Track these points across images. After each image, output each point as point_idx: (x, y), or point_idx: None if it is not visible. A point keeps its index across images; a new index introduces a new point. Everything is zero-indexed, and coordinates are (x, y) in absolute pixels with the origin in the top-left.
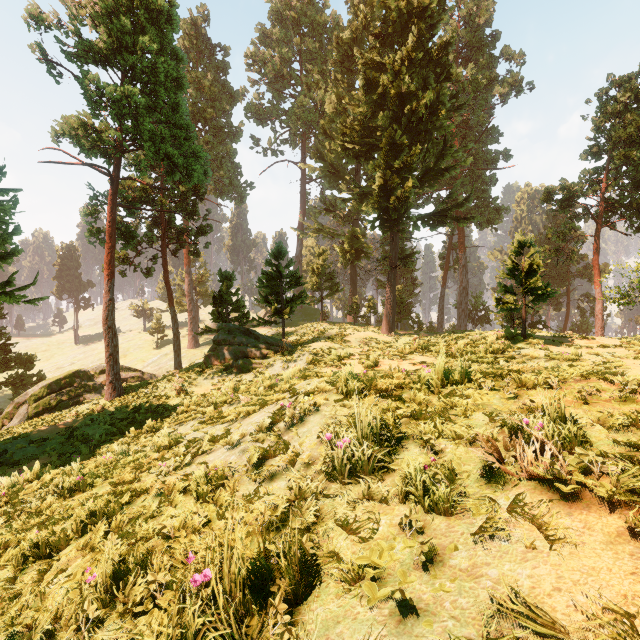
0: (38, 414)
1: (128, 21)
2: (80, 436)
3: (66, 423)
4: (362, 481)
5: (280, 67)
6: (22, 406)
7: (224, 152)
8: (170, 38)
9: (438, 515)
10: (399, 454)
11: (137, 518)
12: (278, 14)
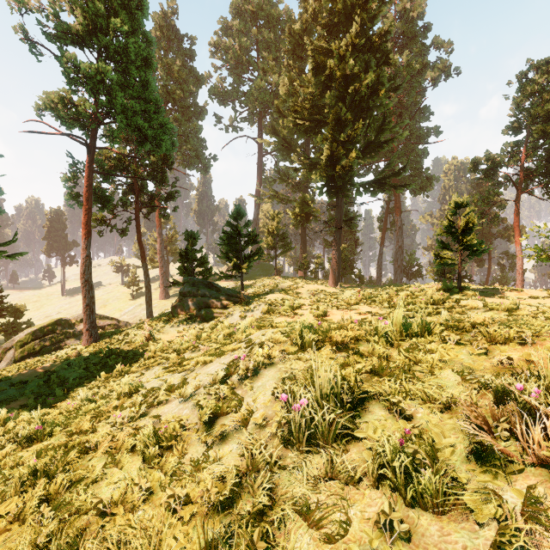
0: (23, 358)
1: (102, 5)
2: (56, 379)
3: (45, 367)
4: (323, 453)
5: (240, 54)
6: (9, 351)
7: (191, 128)
8: (141, 23)
9: (423, 511)
10: (362, 417)
11: (79, 481)
12: (238, 8)
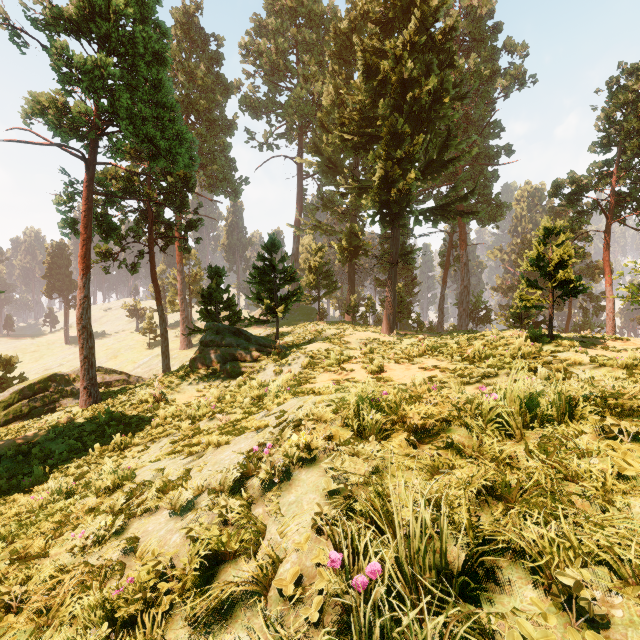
0: (8, 422)
1: None
2: (39, 453)
3: (27, 436)
4: None
5: (276, 58)
6: None
7: (218, 145)
8: (152, 9)
9: None
10: (489, 602)
11: None
12: (274, 4)
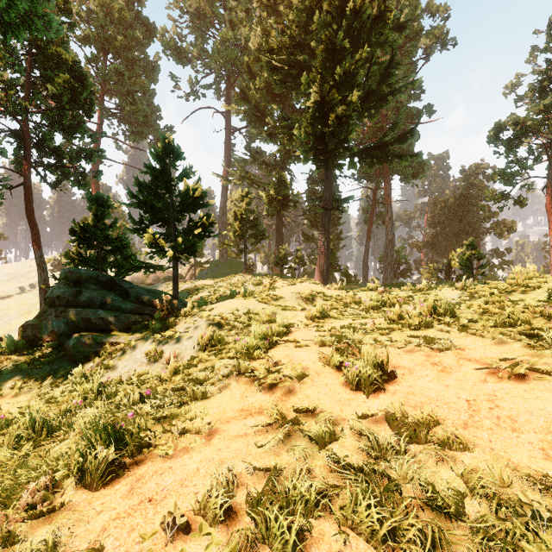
0: None
1: None
2: None
3: None
4: None
5: (201, 0)
6: None
7: (137, 86)
8: None
9: None
10: None
11: None
12: None
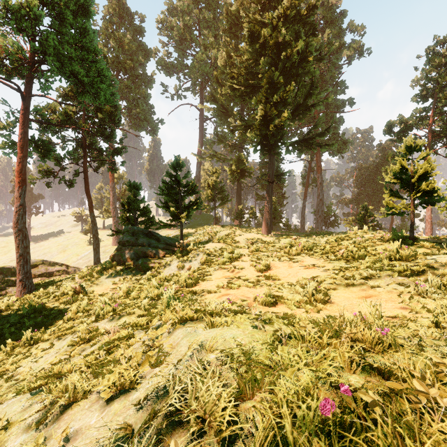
0: None
1: None
2: None
3: None
4: None
5: (183, 31)
6: None
7: (140, 94)
8: None
9: None
10: None
11: None
12: None
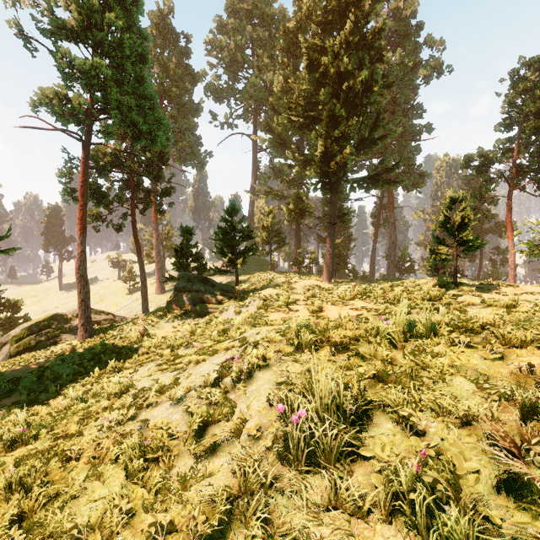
0: (19, 353)
1: None
2: (50, 375)
3: (39, 363)
4: (325, 476)
5: (235, 52)
6: (5, 346)
7: (186, 125)
8: (136, 19)
9: None
10: (367, 430)
11: (57, 497)
12: (233, 7)
